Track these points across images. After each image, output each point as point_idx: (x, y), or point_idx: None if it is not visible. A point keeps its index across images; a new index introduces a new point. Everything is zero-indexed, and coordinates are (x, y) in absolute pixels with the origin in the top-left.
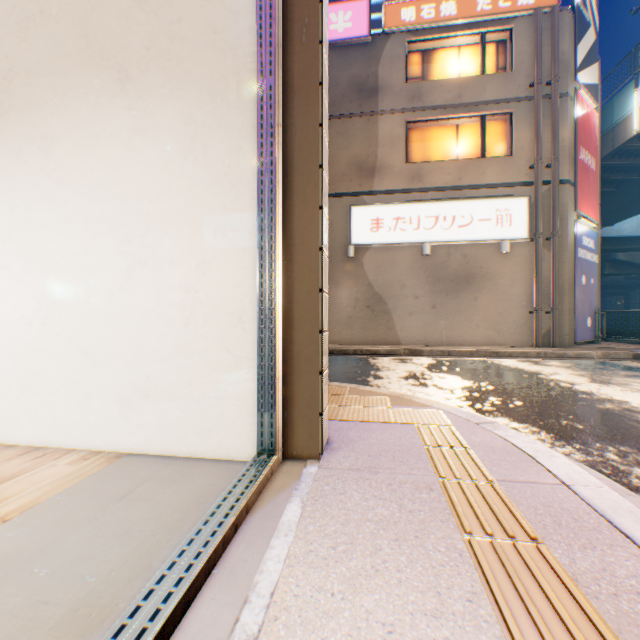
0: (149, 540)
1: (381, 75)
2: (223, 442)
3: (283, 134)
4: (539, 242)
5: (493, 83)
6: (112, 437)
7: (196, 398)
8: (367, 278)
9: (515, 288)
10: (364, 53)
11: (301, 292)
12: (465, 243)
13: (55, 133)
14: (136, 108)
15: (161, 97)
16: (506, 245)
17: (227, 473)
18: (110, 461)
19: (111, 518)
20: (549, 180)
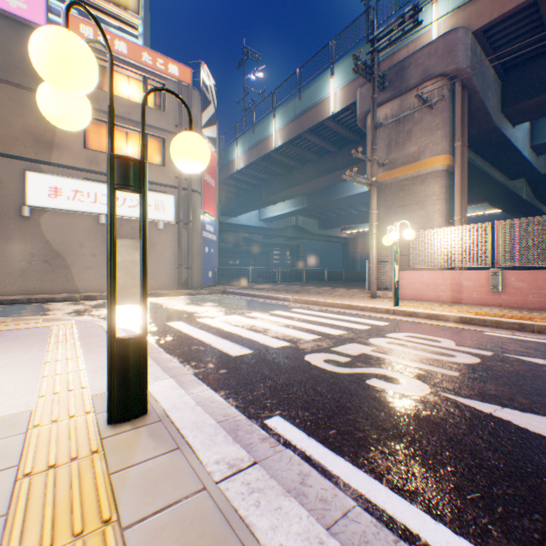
0: None
1: None
2: None
3: None
4: (181, 225)
5: (154, 115)
6: None
7: None
8: (46, 236)
9: (168, 252)
10: None
11: None
12: (135, 219)
13: None
14: None
15: None
16: (162, 224)
17: None
18: None
19: None
20: (188, 188)
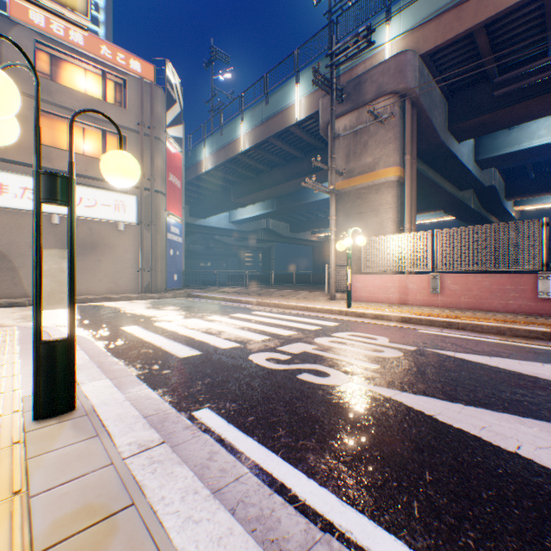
0: None
1: (7, 54)
2: None
3: None
4: (144, 227)
5: (114, 111)
6: None
7: None
8: None
9: (130, 255)
10: None
11: None
12: (92, 219)
13: None
14: None
15: None
16: (122, 225)
17: None
18: None
19: None
20: (151, 189)
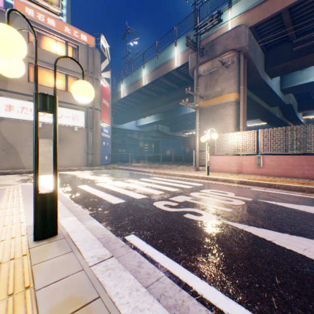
0: None
1: None
2: None
3: None
4: (89, 129)
5: (72, 63)
6: None
7: None
8: (3, 135)
9: (81, 145)
10: (1, 15)
11: None
12: (60, 125)
13: None
14: None
15: None
16: (77, 128)
17: None
18: None
19: None
20: (93, 107)
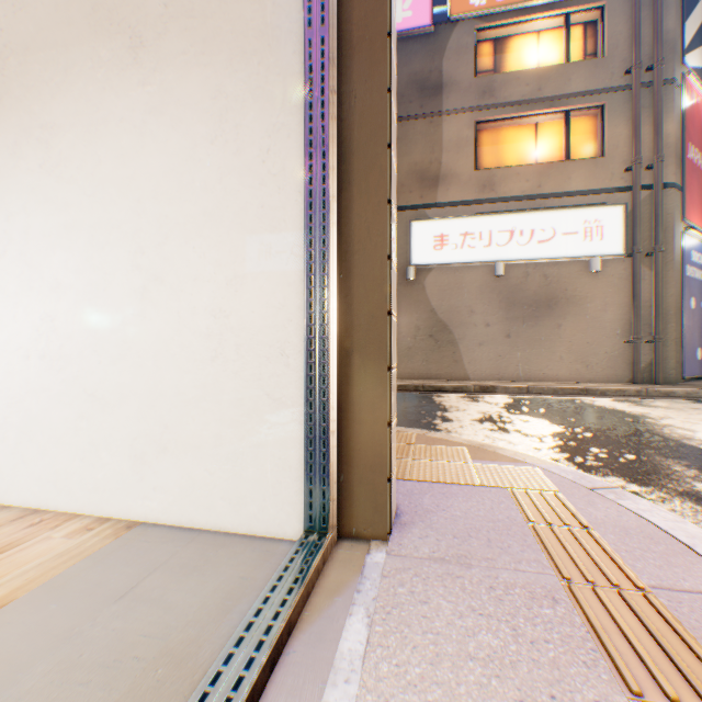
0: (145, 679)
1: (446, 69)
2: (260, 513)
3: (338, 105)
4: (638, 258)
5: (580, 72)
6: (122, 501)
7: (225, 454)
8: (429, 303)
9: (607, 313)
10: (426, 45)
11: (362, 315)
12: (546, 261)
13: (56, 120)
14: (151, 82)
15: (182, 66)
16: (597, 262)
17: (264, 559)
18: (117, 534)
19: (100, 633)
20: (650, 184)
